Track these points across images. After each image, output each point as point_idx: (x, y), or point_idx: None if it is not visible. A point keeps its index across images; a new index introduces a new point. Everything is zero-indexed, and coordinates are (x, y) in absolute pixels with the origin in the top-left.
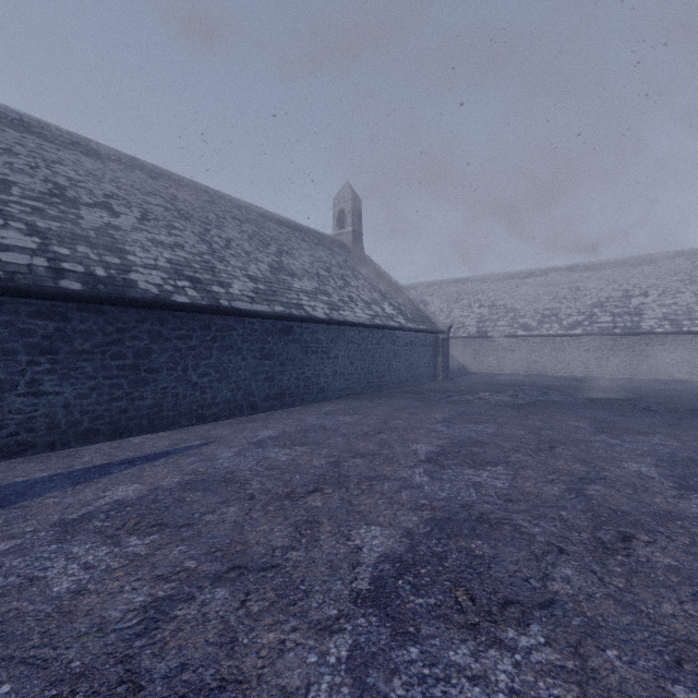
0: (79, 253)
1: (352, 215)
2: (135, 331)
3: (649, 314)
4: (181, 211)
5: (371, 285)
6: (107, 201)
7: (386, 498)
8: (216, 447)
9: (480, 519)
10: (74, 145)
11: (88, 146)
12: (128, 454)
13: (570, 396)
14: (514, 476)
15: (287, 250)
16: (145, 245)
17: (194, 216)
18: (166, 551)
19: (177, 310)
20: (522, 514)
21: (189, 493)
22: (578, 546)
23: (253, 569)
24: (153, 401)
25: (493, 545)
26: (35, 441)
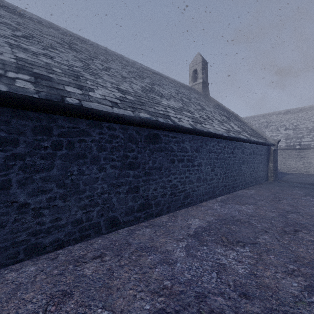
0: None
1: (202, 71)
2: None
3: None
4: (74, 47)
5: (218, 111)
6: None
7: None
8: None
9: None
10: (2, 7)
11: (15, 10)
12: None
13: None
14: None
15: (158, 83)
16: None
17: (84, 52)
18: None
19: None
20: None
21: None
22: None
23: None
24: None
25: None
26: None
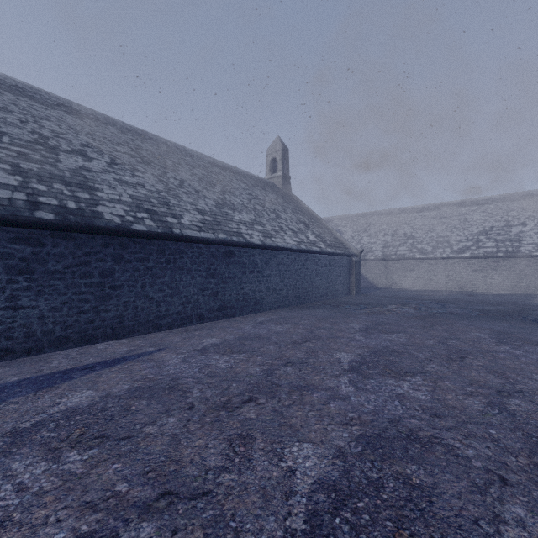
0: (54, 189)
1: (282, 162)
2: (101, 254)
3: (527, 240)
4: (144, 157)
5: (297, 217)
6: (83, 149)
7: (316, 411)
8: (166, 354)
9: (410, 437)
10: (60, 106)
11: (71, 107)
12: (90, 359)
13: (465, 308)
14: (433, 387)
15: (229, 189)
16: (112, 184)
17: (154, 162)
18: (101, 469)
19: (136, 237)
20: (451, 431)
21: (135, 401)
22: (520, 475)
23: (183, 497)
24: (116, 313)
25: (429, 471)
26: (14, 347)
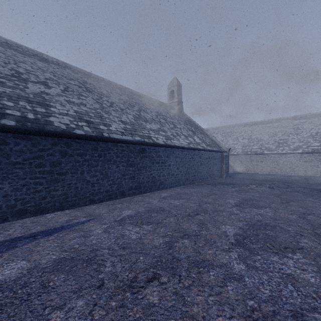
0: (19, 105)
1: (177, 93)
2: (51, 150)
3: None
4: (88, 88)
5: (187, 127)
6: (45, 81)
7: (215, 295)
8: (93, 224)
9: None
10: (34, 56)
11: (42, 57)
12: (38, 228)
13: (306, 188)
14: (317, 266)
15: (143, 109)
16: (63, 103)
17: (94, 91)
18: None
19: (76, 138)
20: None
21: (55, 275)
22: None
23: None
24: (62, 192)
25: None
26: None
